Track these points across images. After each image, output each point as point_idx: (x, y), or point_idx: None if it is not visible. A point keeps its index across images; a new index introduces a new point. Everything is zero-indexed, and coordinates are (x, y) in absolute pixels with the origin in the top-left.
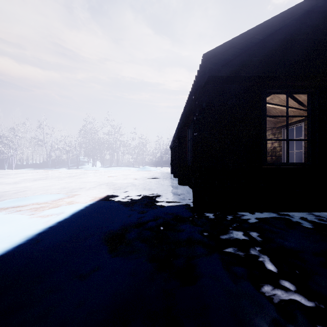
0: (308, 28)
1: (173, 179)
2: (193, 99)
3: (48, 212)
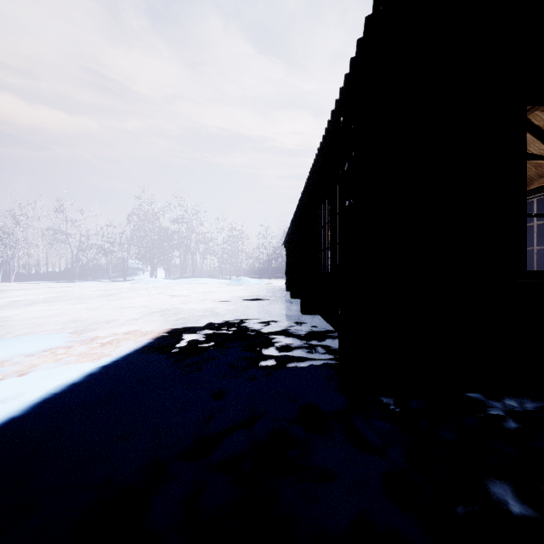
0: None
1: (290, 301)
2: (342, 123)
3: None
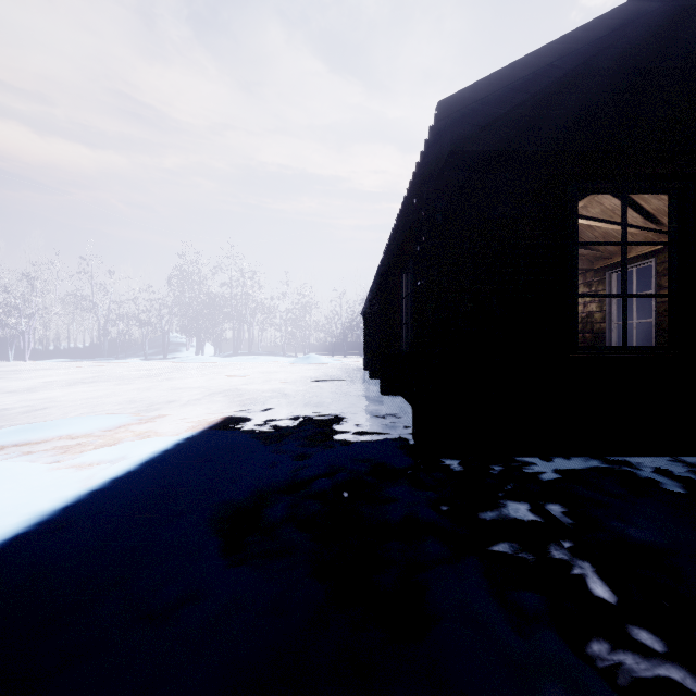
0: (673, 44)
1: (369, 382)
2: (415, 205)
3: (92, 457)
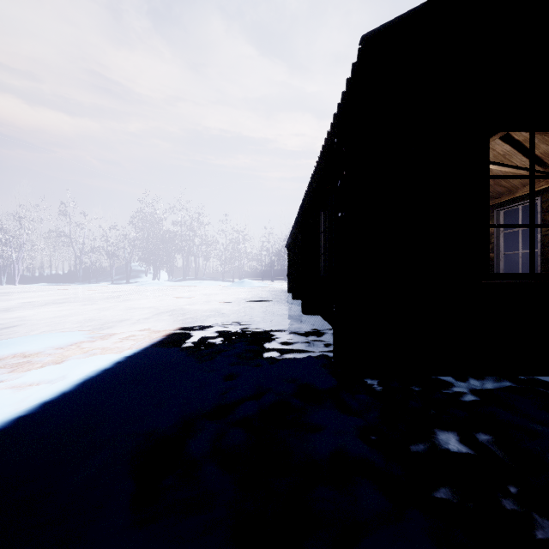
0: None
1: (292, 303)
2: (336, 144)
3: (34, 377)
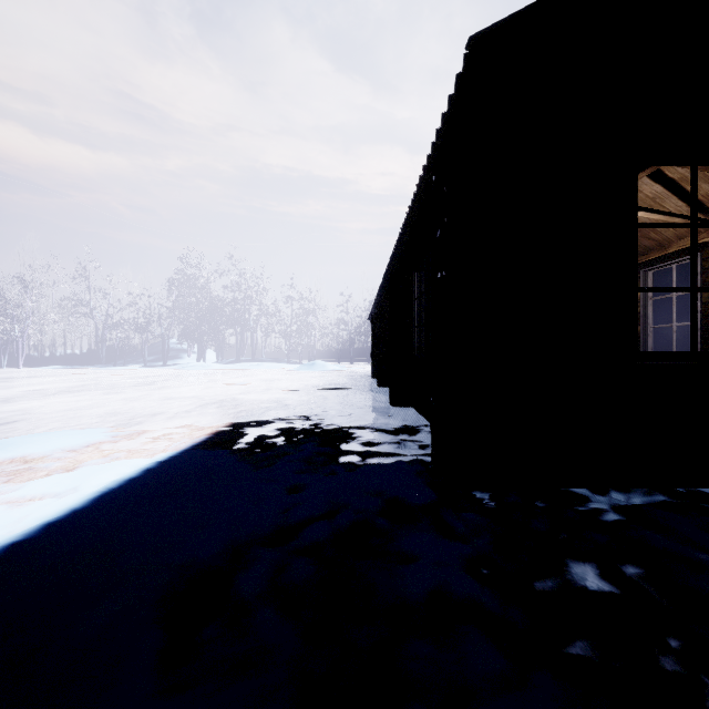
0: None
1: (377, 391)
2: (435, 182)
3: (36, 490)
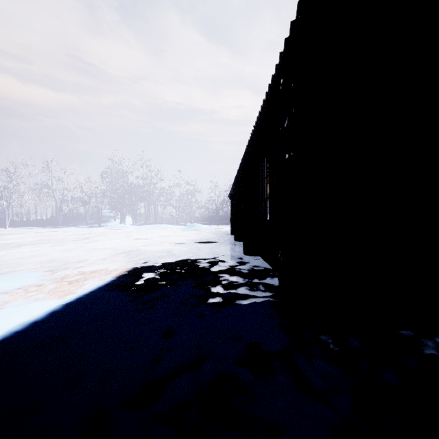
0: None
1: (234, 244)
2: (282, 84)
3: None
